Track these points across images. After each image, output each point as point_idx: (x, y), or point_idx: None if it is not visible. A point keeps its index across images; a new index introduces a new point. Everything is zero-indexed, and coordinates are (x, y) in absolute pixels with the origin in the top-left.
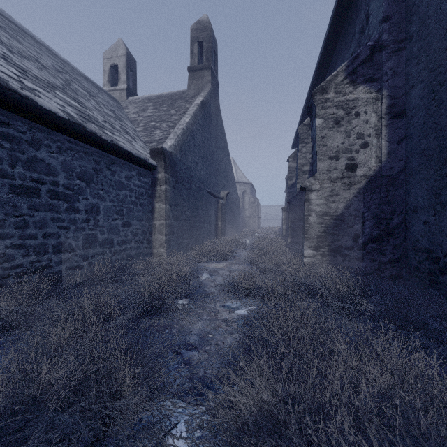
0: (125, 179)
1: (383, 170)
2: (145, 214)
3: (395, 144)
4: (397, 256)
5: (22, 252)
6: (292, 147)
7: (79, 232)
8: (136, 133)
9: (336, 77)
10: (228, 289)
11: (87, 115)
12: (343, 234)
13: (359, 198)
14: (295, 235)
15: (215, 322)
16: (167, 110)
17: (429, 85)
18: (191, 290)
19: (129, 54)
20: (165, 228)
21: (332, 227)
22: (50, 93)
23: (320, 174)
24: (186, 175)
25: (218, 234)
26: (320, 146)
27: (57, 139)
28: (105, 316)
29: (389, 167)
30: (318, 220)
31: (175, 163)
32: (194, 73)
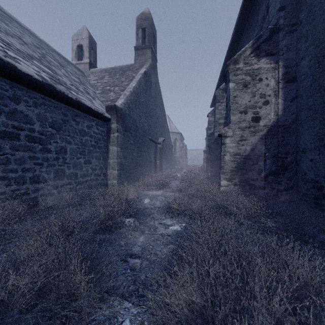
0: (86, 128)
1: (279, 121)
2: (102, 154)
3: (289, 102)
4: (290, 185)
5: (5, 182)
6: (210, 106)
7: (51, 167)
8: (96, 94)
9: (245, 52)
10: (164, 210)
11: (58, 79)
12: (250, 169)
13: (262, 142)
14: (213, 170)
15: (154, 236)
16: (119, 78)
17: (314, 57)
18: (136, 211)
19: (91, 37)
20: (117, 165)
21: (241, 164)
22: (29, 61)
23: (232, 124)
24: (133, 126)
25: (156, 170)
26: (232, 103)
27: (33, 96)
28: (69, 232)
29: (284, 119)
30: (231, 158)
31: (125, 116)
32: (139, 51)
